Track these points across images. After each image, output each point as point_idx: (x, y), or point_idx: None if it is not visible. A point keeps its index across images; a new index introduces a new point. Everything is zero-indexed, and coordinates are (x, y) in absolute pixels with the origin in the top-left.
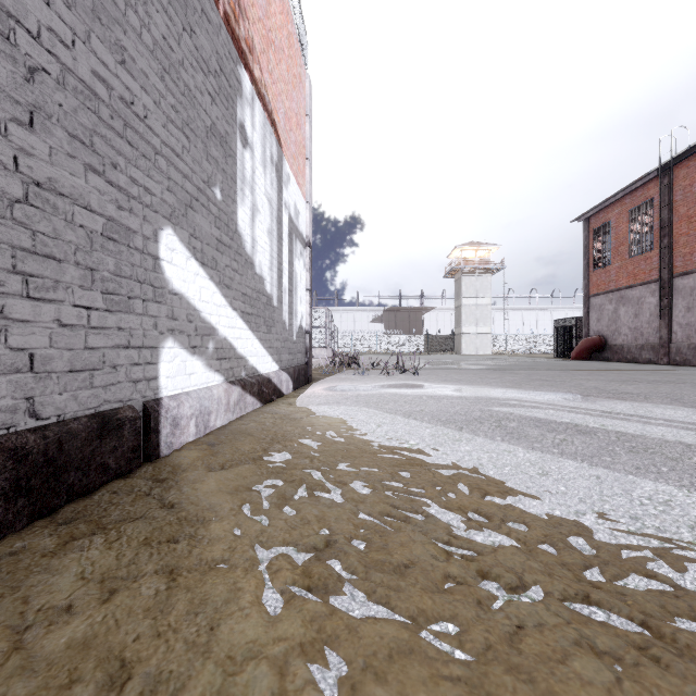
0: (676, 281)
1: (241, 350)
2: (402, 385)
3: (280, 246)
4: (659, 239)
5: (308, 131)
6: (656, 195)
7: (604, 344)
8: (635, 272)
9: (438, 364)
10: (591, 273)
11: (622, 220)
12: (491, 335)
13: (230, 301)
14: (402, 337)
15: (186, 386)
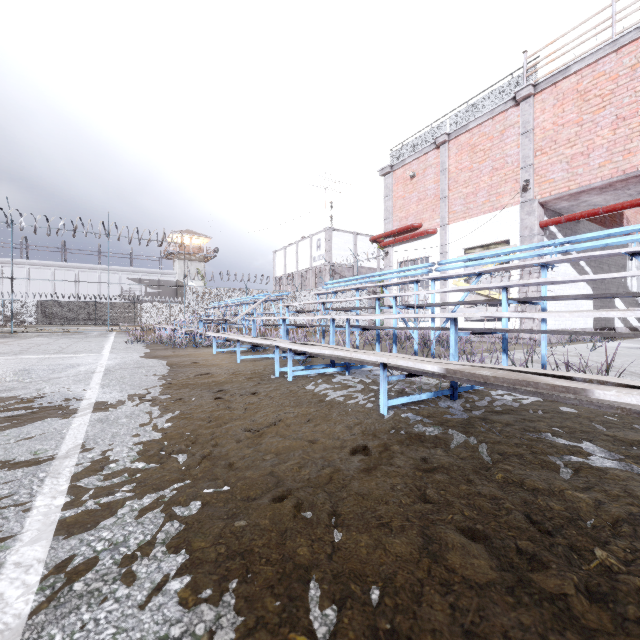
0: None
1: (628, 319)
2: None
3: None
4: None
5: None
6: None
7: None
8: None
9: None
10: None
11: None
12: None
13: (625, 306)
14: None
15: (617, 326)
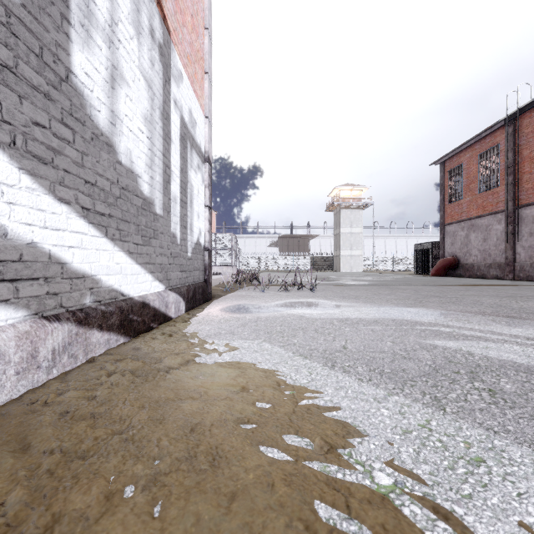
0: (520, 211)
1: (84, 266)
2: (304, 304)
3: (166, 145)
4: (507, 176)
5: (207, 44)
6: (502, 141)
7: (457, 263)
8: (484, 204)
9: (327, 280)
10: (446, 206)
11: (473, 162)
12: (362, 257)
13: (47, 185)
14: (293, 258)
15: None
